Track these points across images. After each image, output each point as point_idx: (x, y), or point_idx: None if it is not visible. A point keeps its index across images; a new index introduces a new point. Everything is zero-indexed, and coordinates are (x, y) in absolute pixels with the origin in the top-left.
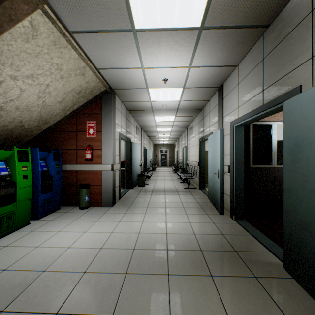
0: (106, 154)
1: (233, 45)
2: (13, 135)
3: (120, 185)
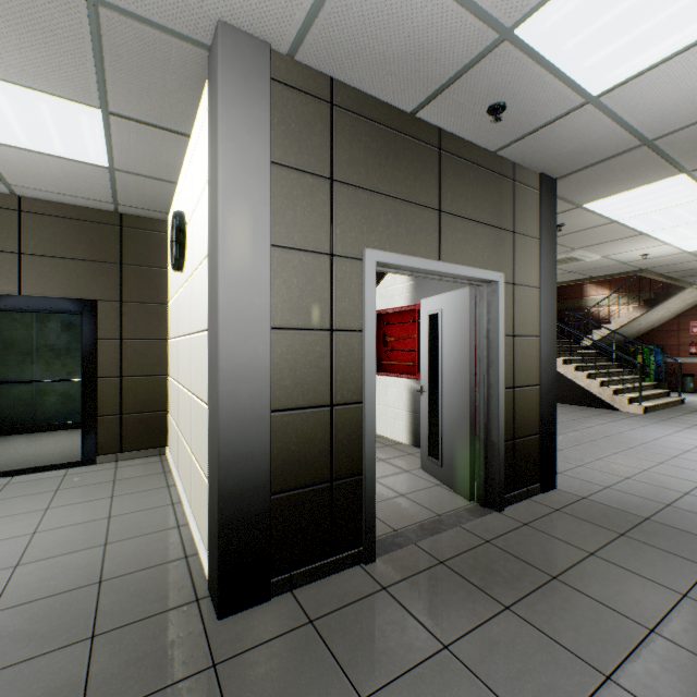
0: None
1: None
2: (628, 337)
3: None
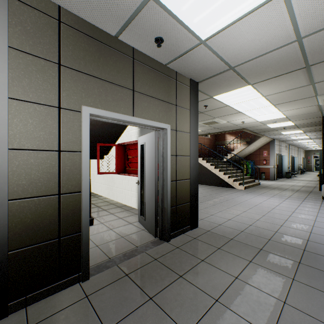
0: (271, 162)
1: (318, 132)
2: (241, 157)
3: (276, 174)
